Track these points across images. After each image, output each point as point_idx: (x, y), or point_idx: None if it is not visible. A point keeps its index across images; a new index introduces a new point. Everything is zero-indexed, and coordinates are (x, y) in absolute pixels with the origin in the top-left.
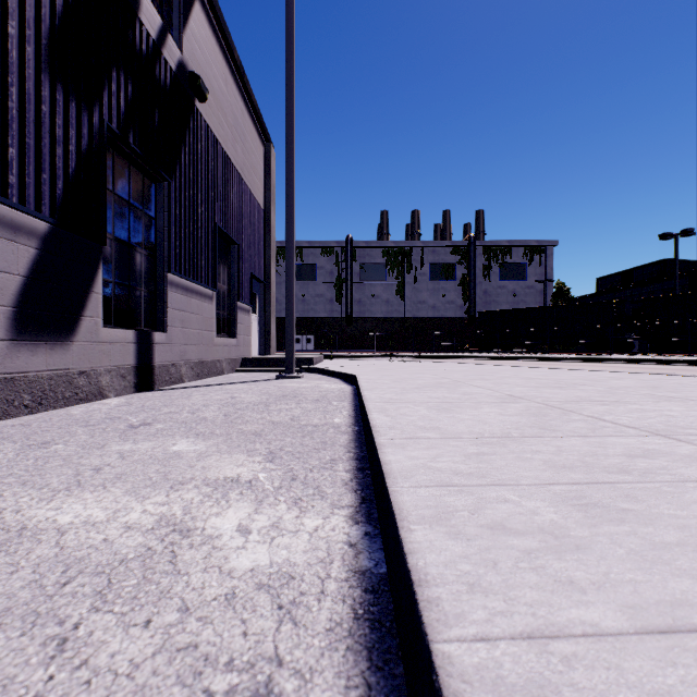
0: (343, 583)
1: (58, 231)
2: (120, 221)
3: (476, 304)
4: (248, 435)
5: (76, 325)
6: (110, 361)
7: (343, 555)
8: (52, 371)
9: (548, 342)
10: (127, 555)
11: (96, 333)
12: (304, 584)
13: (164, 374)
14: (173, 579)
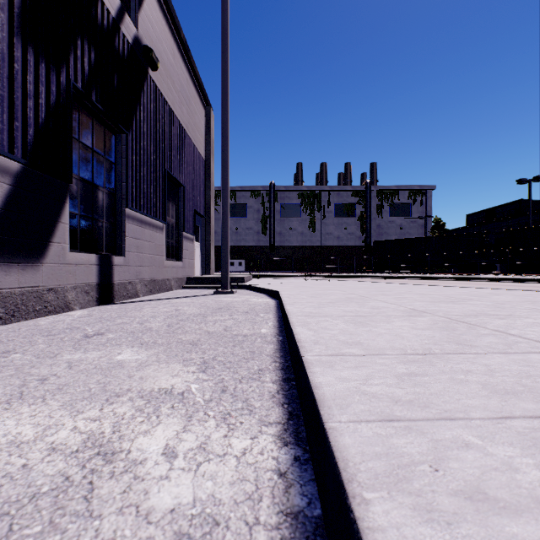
0: (274, 532)
1: (29, 170)
2: (85, 164)
3: (371, 235)
4: (186, 344)
5: (45, 249)
6: (75, 279)
7: (273, 489)
8: (24, 288)
9: (428, 265)
10: (41, 488)
11: (63, 257)
12: (229, 533)
13: (122, 290)
14: (82, 525)
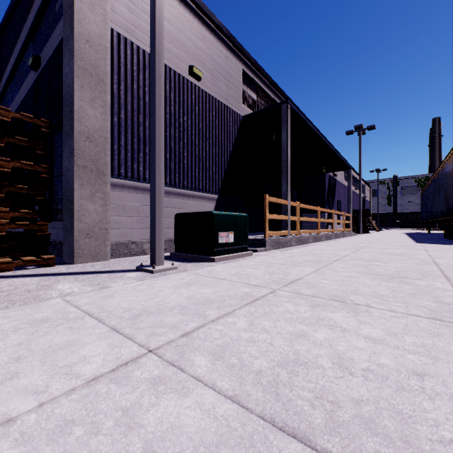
0: None
1: None
2: None
3: None
4: None
5: None
6: None
7: None
8: None
9: None
10: None
11: None
12: None
13: None
14: None
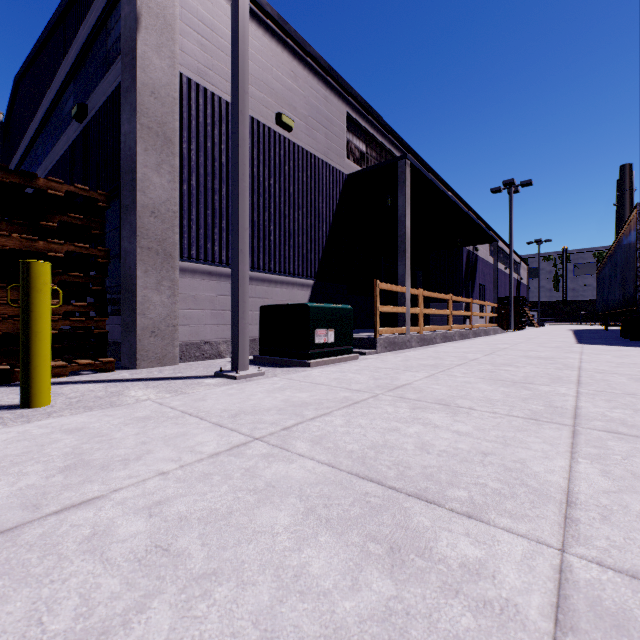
0: None
1: None
2: None
3: None
4: None
5: None
6: None
7: None
8: None
9: None
10: None
11: None
12: None
13: None
14: None
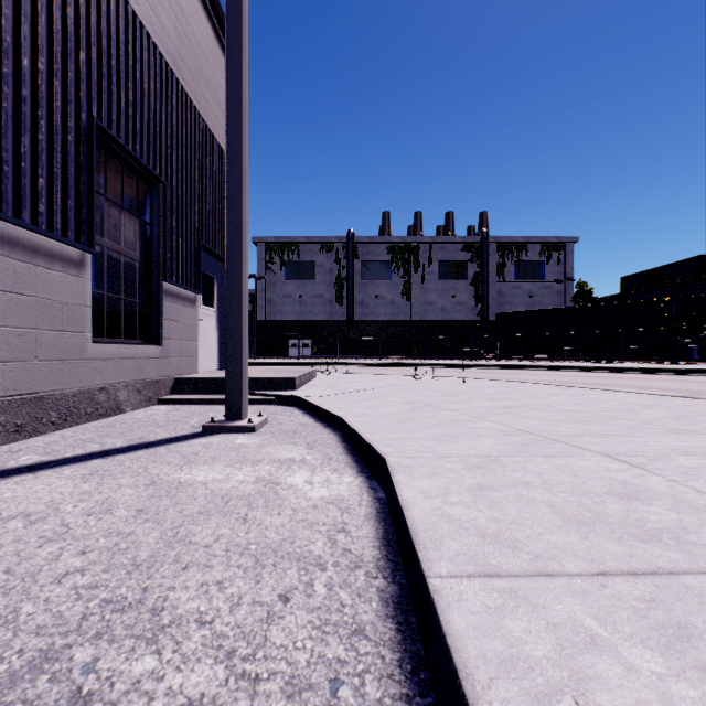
0: None
1: None
2: None
3: (489, 305)
4: None
5: None
6: None
7: None
8: None
9: (584, 348)
10: None
11: None
12: None
13: None
14: None
